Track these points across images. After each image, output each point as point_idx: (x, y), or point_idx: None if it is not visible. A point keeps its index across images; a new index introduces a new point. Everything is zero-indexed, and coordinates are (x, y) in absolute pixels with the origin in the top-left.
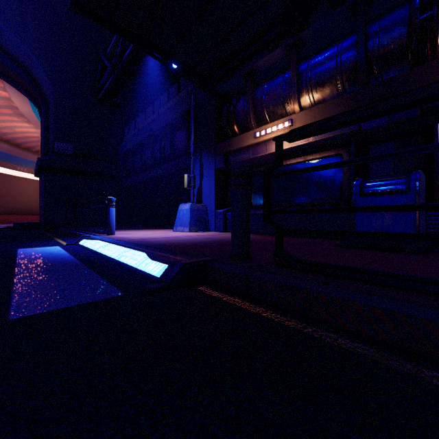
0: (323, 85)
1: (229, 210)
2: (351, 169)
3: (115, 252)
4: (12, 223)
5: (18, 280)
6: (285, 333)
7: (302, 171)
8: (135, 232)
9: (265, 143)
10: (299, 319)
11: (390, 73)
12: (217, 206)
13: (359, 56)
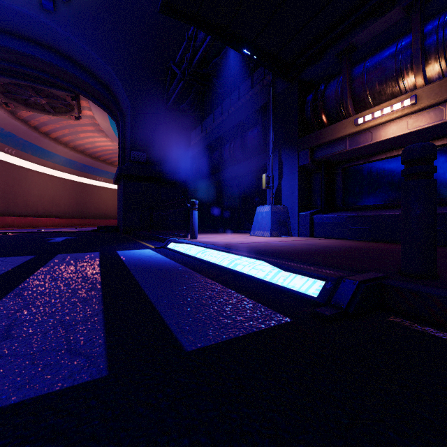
0: None
1: (315, 212)
2: None
3: (221, 259)
4: (93, 226)
5: (147, 289)
6: None
7: None
8: (212, 236)
9: (370, 130)
10: None
11: None
12: (301, 207)
13: None
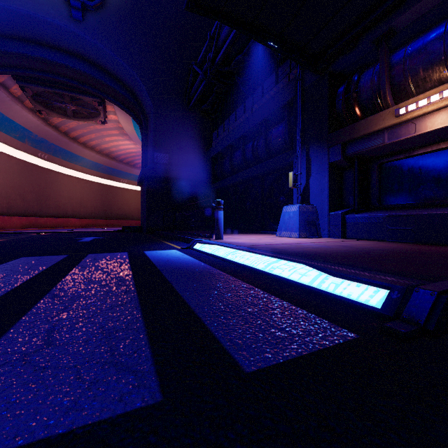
0: None
1: (348, 211)
2: None
3: (254, 261)
4: (117, 227)
5: (183, 292)
6: None
7: None
8: (236, 236)
9: (413, 121)
10: None
11: None
12: (331, 207)
13: None
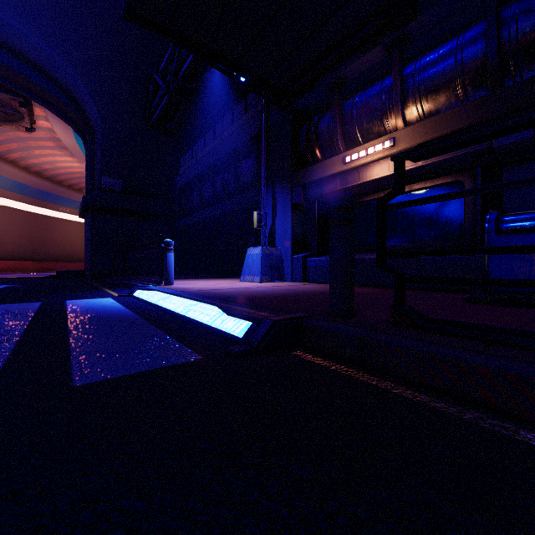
0: (436, 91)
1: (309, 255)
2: (477, 200)
3: (179, 306)
4: (54, 271)
5: (74, 338)
6: (436, 419)
7: (435, 200)
8: (195, 281)
9: (358, 169)
10: (448, 399)
11: (534, 69)
12: (294, 250)
13: (488, 50)
